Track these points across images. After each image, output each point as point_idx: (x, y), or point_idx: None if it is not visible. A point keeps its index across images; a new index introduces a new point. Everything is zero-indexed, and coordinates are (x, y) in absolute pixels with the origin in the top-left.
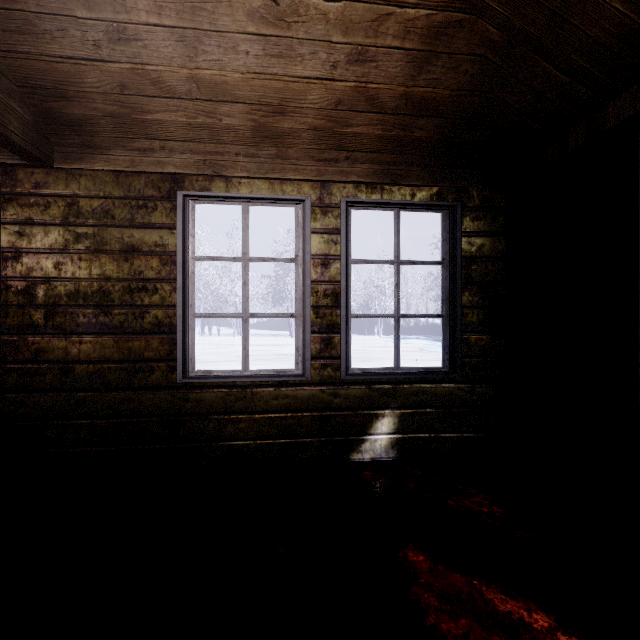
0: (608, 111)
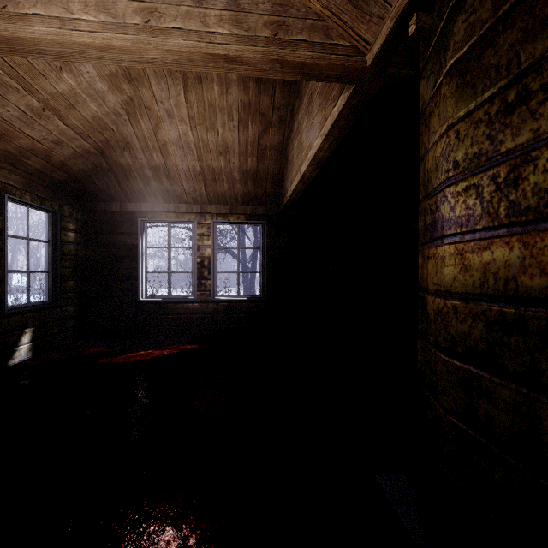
0: (128, 205)
